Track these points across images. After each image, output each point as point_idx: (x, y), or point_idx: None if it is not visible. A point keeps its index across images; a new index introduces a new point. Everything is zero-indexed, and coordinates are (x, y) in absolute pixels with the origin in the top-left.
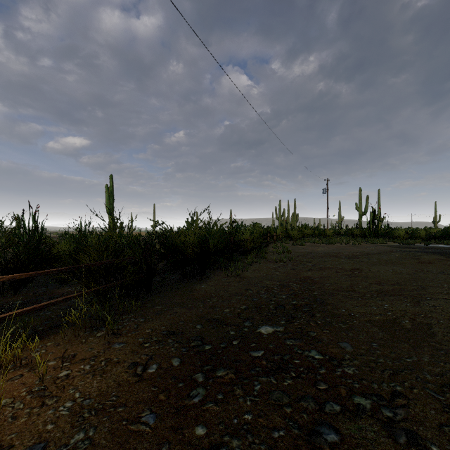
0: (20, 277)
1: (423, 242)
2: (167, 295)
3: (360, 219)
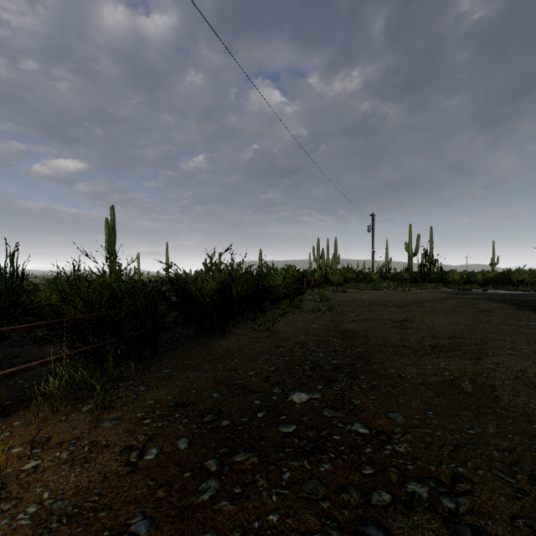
0: None
1: (480, 287)
2: (178, 355)
3: (410, 261)
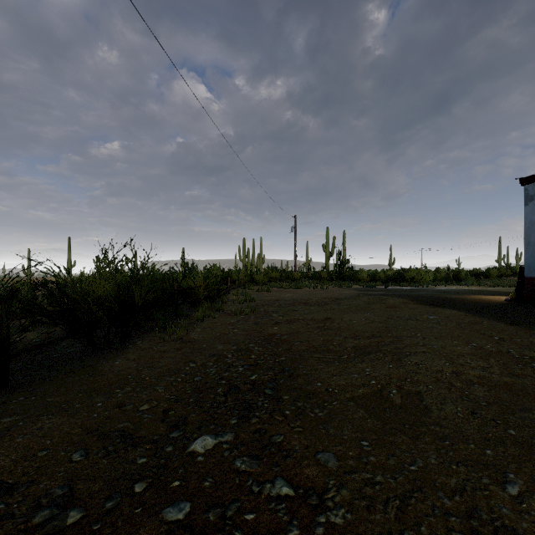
0: None
1: (383, 284)
2: (43, 388)
3: (327, 261)
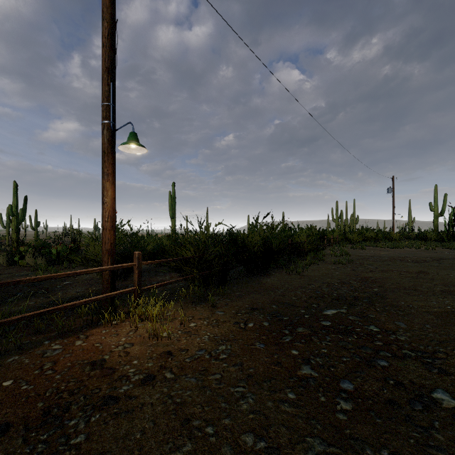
0: (154, 263)
1: None
2: (240, 286)
3: (435, 221)
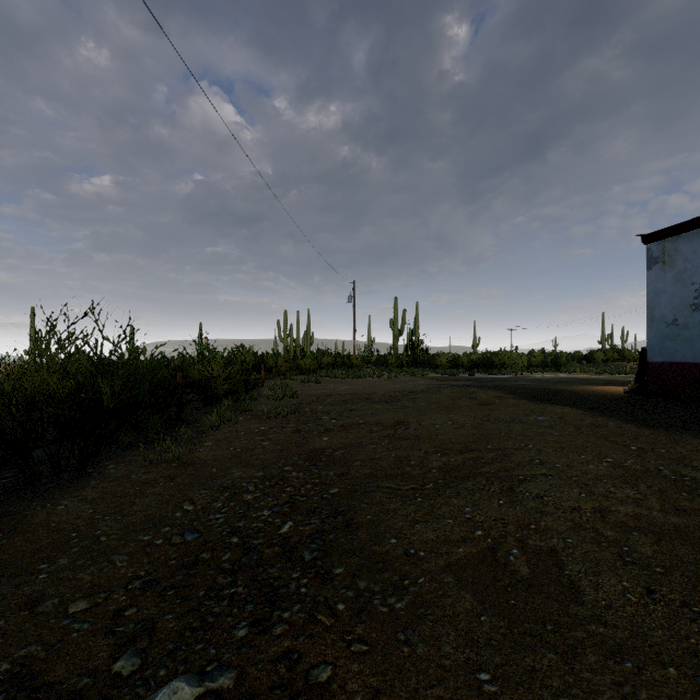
0: None
1: (466, 371)
2: None
3: (396, 342)
